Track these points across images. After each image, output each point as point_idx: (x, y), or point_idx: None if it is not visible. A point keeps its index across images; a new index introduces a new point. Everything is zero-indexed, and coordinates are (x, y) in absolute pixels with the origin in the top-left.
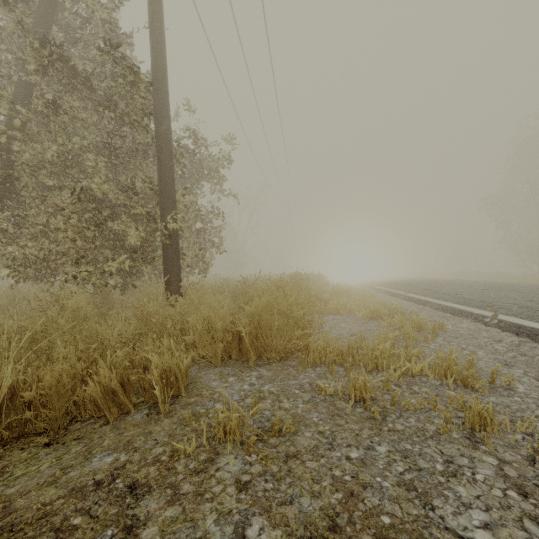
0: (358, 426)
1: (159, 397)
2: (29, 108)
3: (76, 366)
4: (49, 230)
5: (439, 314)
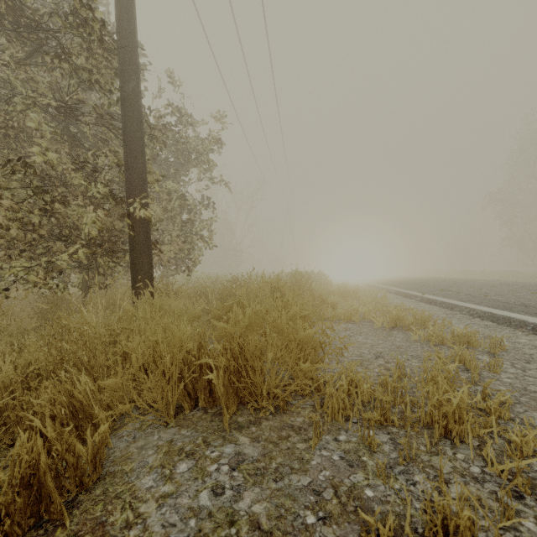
0: None
1: None
2: None
3: None
4: None
5: (477, 322)
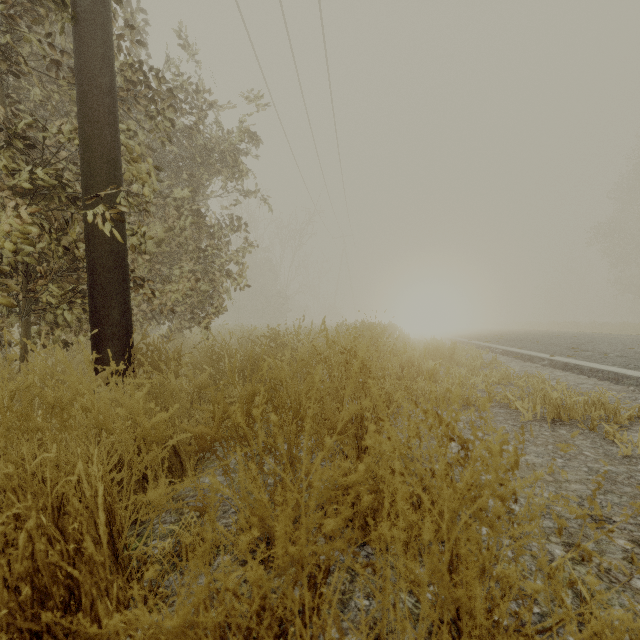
0: None
1: None
2: None
3: None
4: None
5: None
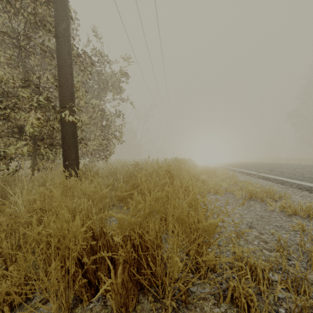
0: None
1: None
2: None
3: None
4: None
5: (307, 194)
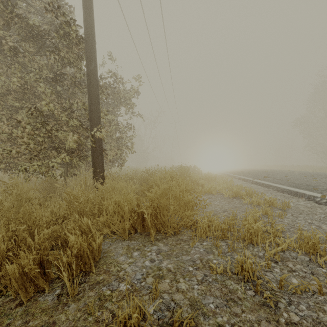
0: (254, 316)
1: (67, 281)
2: (0, 53)
3: (1, 248)
4: (14, 137)
5: (280, 194)
